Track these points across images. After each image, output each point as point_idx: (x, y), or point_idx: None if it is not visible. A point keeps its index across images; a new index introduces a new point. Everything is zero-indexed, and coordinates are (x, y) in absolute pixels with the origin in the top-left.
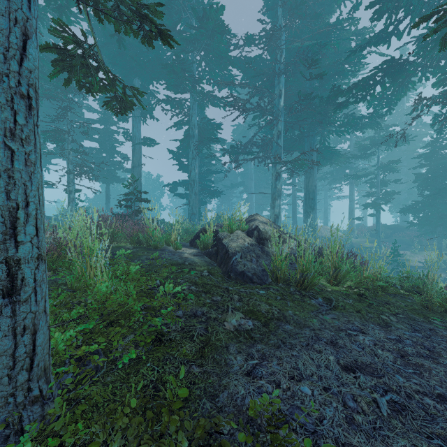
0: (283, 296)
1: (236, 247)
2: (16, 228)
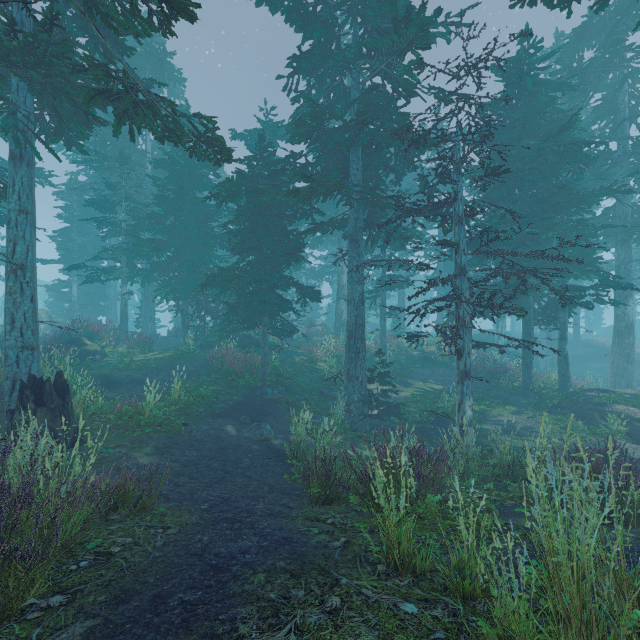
0: (435, 364)
1: (428, 351)
2: (385, 346)
